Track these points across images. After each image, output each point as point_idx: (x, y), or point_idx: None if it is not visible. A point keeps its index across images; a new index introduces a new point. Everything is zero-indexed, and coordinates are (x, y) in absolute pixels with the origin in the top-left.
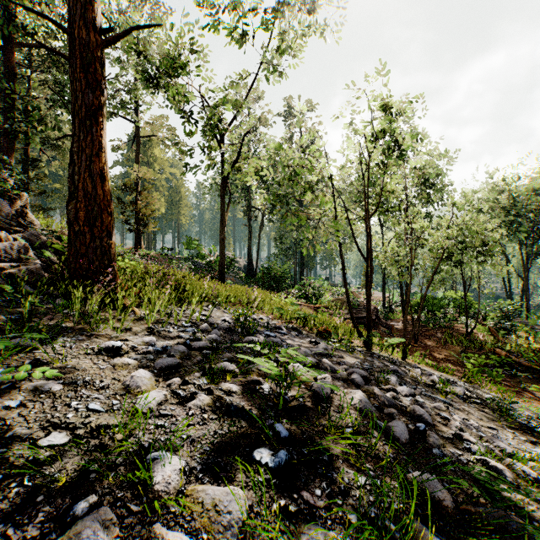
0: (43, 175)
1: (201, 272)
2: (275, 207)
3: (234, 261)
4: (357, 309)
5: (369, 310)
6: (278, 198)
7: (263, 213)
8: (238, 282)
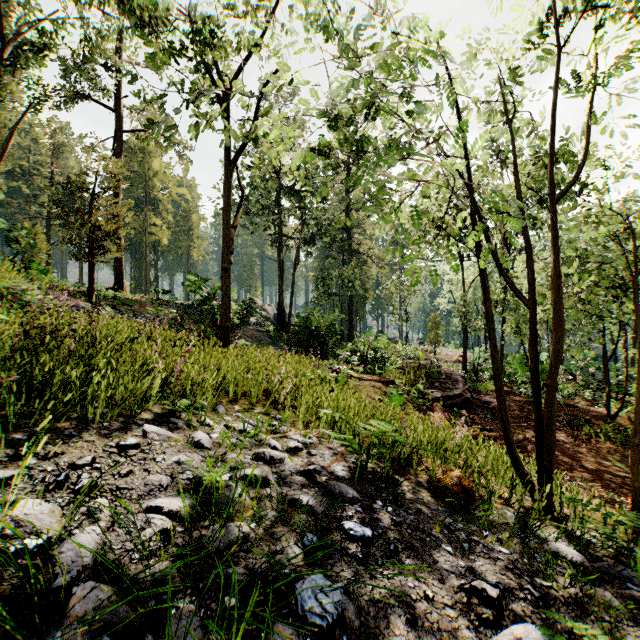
0: (0, 191)
1: (206, 325)
2: (315, 236)
3: (253, 307)
4: (439, 380)
5: (550, 424)
6: (320, 224)
7: (299, 242)
8: (262, 339)
